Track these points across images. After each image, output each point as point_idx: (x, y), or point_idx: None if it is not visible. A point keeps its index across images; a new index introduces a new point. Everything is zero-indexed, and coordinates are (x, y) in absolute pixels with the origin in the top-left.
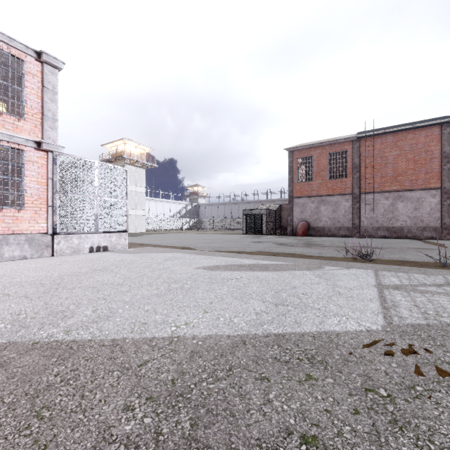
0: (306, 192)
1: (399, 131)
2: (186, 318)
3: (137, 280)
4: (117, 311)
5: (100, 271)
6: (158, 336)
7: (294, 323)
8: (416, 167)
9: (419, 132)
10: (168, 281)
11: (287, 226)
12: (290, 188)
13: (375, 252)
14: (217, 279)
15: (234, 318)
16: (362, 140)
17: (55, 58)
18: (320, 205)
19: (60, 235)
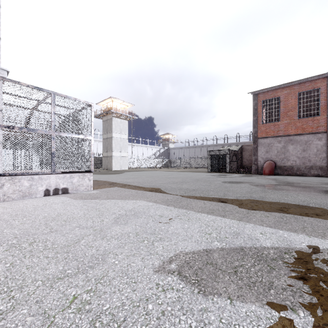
0: (271, 132)
1: None
2: None
3: None
4: None
5: None
6: None
7: None
8: None
9: None
10: None
11: (248, 165)
12: (255, 129)
13: None
14: None
15: None
16: None
17: None
18: (288, 145)
19: (4, 177)
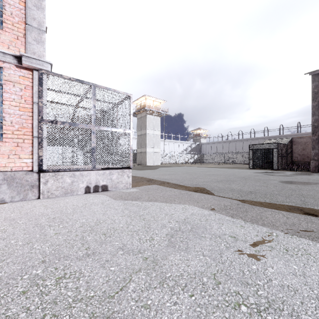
0: None
1: None
2: None
3: None
4: None
5: None
6: None
7: None
8: None
9: None
10: None
11: (301, 160)
12: (315, 117)
13: None
14: None
15: None
16: None
17: None
18: None
19: (48, 173)
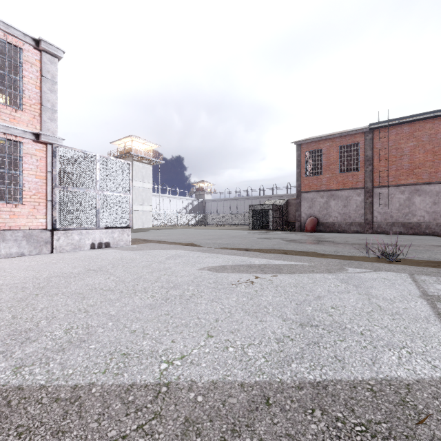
0: (314, 186)
1: (416, 120)
2: (183, 347)
3: (131, 284)
4: (96, 331)
5: (94, 271)
6: (140, 381)
7: (334, 359)
8: (435, 159)
9: (439, 121)
10: (166, 286)
11: (295, 221)
12: (298, 182)
13: (397, 250)
14: (224, 284)
15: (248, 349)
16: (375, 131)
17: (54, 46)
18: (330, 200)
19: (60, 231)
